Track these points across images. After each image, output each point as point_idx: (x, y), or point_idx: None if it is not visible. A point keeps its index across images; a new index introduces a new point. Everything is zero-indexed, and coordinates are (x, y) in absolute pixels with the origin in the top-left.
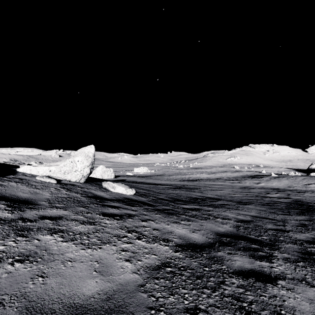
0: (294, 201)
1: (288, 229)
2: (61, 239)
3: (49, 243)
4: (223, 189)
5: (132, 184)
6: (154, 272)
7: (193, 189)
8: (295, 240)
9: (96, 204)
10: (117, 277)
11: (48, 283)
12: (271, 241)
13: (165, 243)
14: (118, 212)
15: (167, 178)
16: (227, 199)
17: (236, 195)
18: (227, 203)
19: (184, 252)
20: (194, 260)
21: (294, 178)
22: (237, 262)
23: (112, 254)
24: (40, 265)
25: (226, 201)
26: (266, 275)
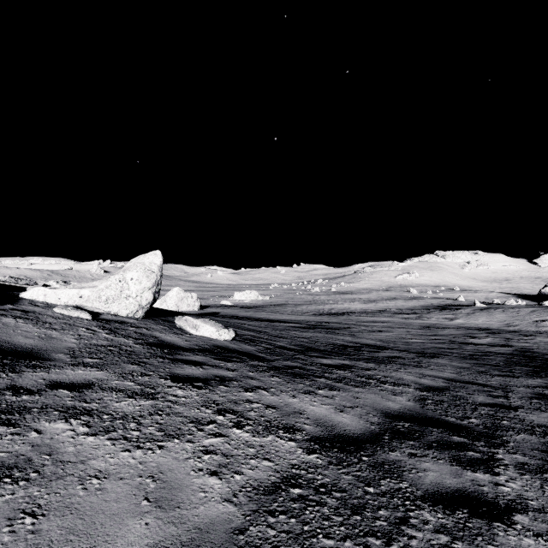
0: (518, 351)
1: (515, 404)
2: (84, 430)
3: (59, 438)
4: (390, 329)
5: (230, 320)
6: (266, 498)
7: (337, 329)
8: (530, 426)
9: (161, 357)
10: (191, 512)
11: (44, 531)
12: (488, 429)
13: (288, 435)
14: (202, 374)
15: (291, 311)
16: (399, 347)
17: (414, 340)
18: (399, 354)
19: (325, 454)
20: (346, 471)
21: (516, 310)
22: (430, 473)
23: (185, 461)
24: (33, 487)
25: (397, 351)
26: (488, 502)
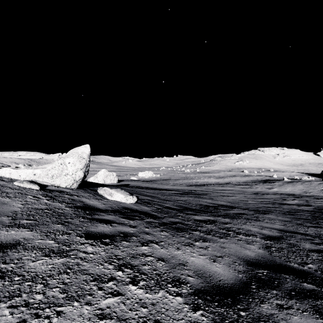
0: (316, 209)
1: None
2: None
3: None
4: (234, 195)
5: (135, 189)
6: None
7: (202, 195)
8: None
9: (82, 217)
10: None
11: None
12: None
13: (175, 289)
14: (110, 231)
15: (173, 183)
16: (242, 206)
17: (250, 201)
18: (243, 211)
19: (208, 309)
20: None
21: (309, 183)
22: None
23: None
24: None
25: (241, 209)
26: None
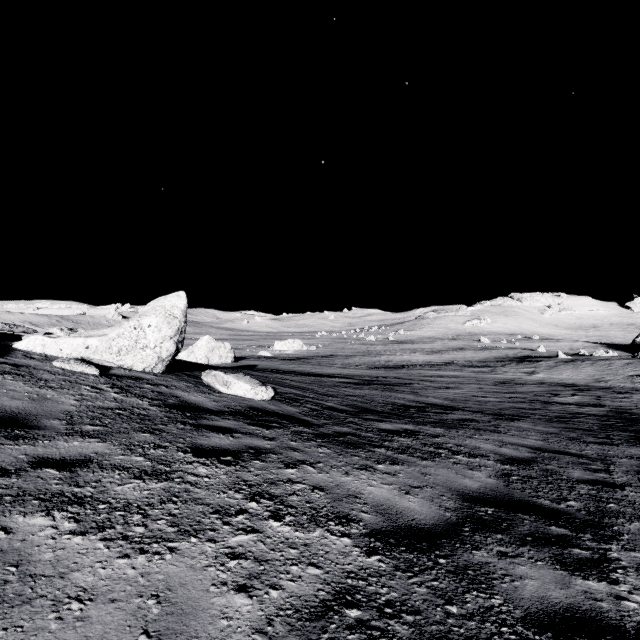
0: (613, 412)
1: (620, 481)
2: (70, 527)
3: (34, 540)
4: (459, 385)
5: (269, 375)
6: (313, 626)
7: (396, 385)
8: None
9: (181, 423)
10: None
11: None
12: (593, 516)
13: (340, 528)
14: (232, 445)
15: (341, 363)
16: (471, 407)
17: (488, 398)
18: (472, 416)
19: (389, 555)
20: (418, 580)
21: (607, 363)
22: (528, 582)
23: (203, 570)
24: None
25: (469, 413)
26: (611, 626)
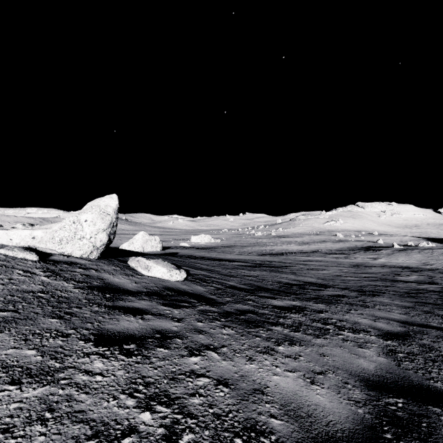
0: None
1: None
2: None
3: None
4: (325, 267)
5: (186, 260)
6: None
7: (280, 267)
8: None
9: (97, 305)
10: None
11: None
12: None
13: None
14: (139, 329)
15: (239, 251)
16: (339, 285)
17: (349, 277)
18: (342, 292)
19: None
20: None
21: (430, 251)
22: None
23: None
24: None
25: (339, 289)
26: None
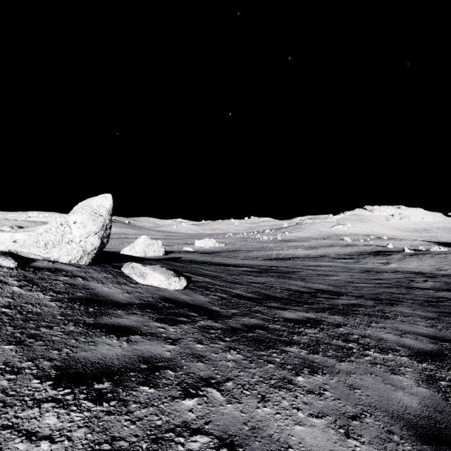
0: None
1: None
2: None
3: None
4: (335, 273)
5: (188, 265)
6: None
7: (287, 273)
8: None
9: (74, 322)
10: None
11: None
12: None
13: None
14: (120, 356)
15: (244, 256)
16: (352, 292)
17: (361, 284)
18: (357, 301)
19: None
20: None
21: (443, 256)
22: None
23: None
24: None
25: (353, 298)
26: None
